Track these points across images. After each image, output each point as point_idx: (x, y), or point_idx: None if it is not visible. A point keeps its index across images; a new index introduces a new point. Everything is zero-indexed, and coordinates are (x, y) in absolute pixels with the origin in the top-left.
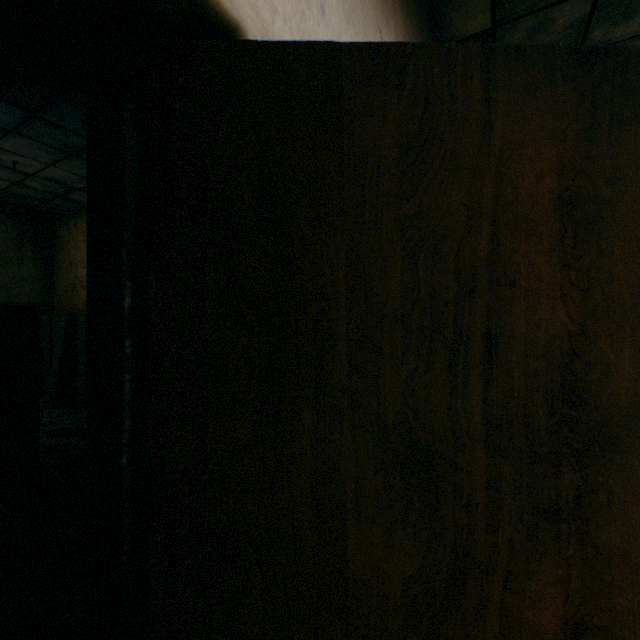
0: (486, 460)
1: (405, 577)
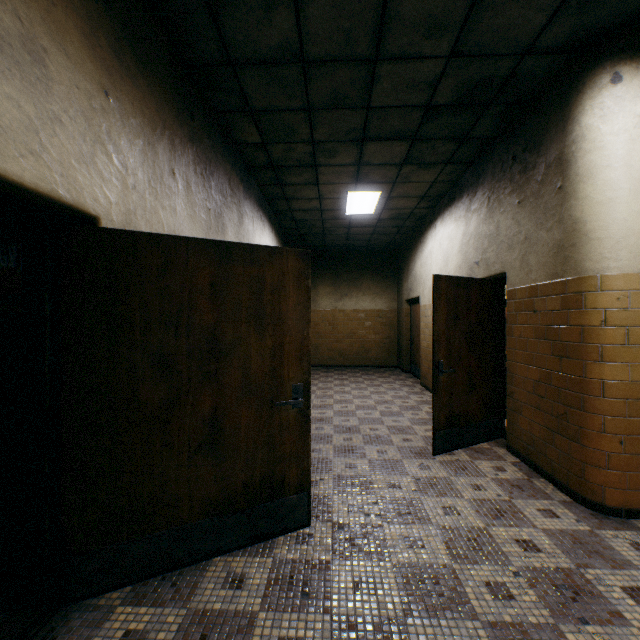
0: (188, 361)
1: (161, 398)
